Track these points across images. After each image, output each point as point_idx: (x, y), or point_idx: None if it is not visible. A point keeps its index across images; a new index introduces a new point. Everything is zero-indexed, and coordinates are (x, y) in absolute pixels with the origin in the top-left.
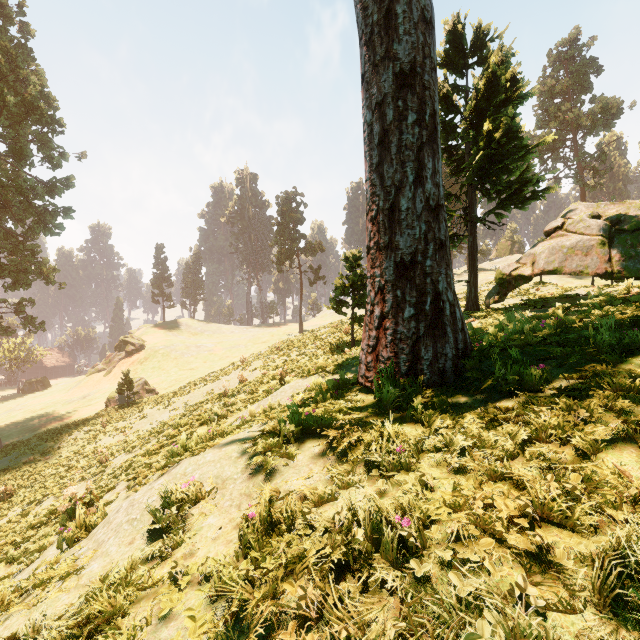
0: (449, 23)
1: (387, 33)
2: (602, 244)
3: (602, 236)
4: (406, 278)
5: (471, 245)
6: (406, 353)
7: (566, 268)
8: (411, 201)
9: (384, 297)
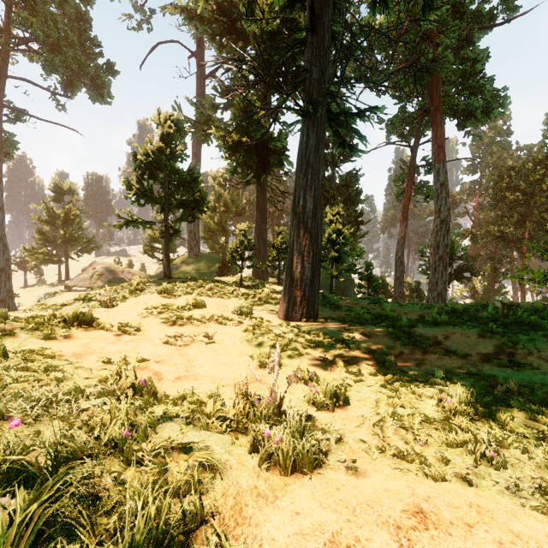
0: (53, 179)
1: None
2: (90, 279)
3: (90, 276)
4: (2, 303)
5: (66, 266)
6: None
7: (79, 285)
8: (4, 290)
9: None
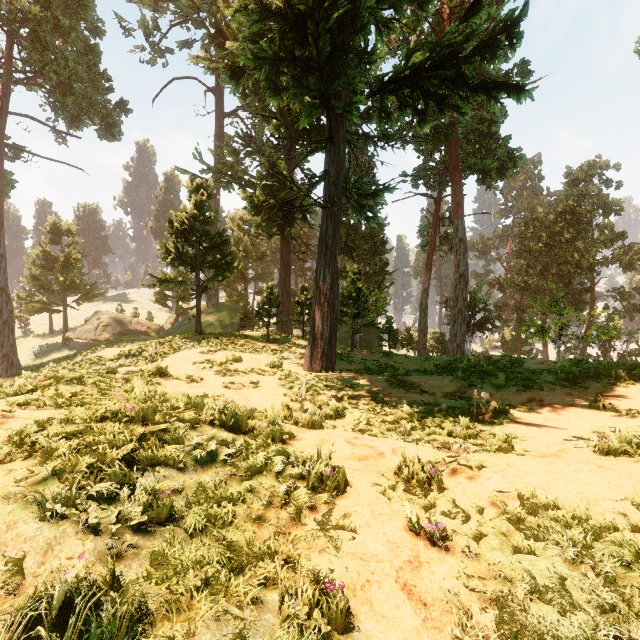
0: (50, 219)
1: (1, 314)
2: (95, 330)
3: (95, 328)
4: (6, 358)
5: (64, 316)
6: (5, 371)
7: (83, 337)
8: (7, 344)
9: (0, 361)
